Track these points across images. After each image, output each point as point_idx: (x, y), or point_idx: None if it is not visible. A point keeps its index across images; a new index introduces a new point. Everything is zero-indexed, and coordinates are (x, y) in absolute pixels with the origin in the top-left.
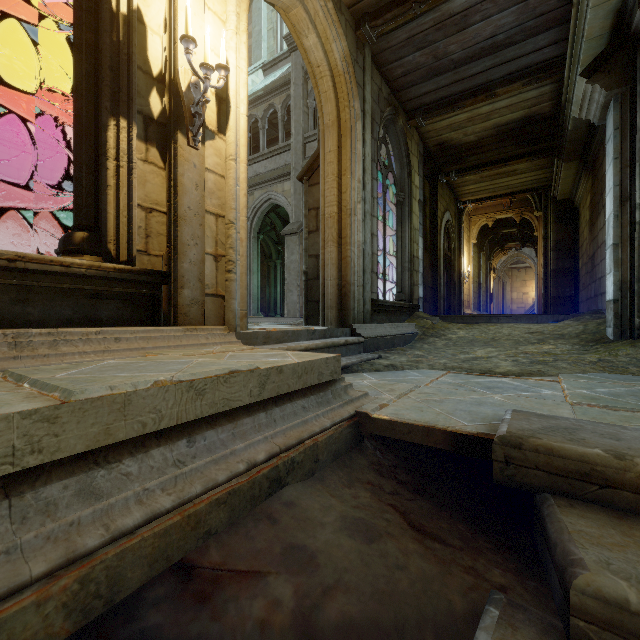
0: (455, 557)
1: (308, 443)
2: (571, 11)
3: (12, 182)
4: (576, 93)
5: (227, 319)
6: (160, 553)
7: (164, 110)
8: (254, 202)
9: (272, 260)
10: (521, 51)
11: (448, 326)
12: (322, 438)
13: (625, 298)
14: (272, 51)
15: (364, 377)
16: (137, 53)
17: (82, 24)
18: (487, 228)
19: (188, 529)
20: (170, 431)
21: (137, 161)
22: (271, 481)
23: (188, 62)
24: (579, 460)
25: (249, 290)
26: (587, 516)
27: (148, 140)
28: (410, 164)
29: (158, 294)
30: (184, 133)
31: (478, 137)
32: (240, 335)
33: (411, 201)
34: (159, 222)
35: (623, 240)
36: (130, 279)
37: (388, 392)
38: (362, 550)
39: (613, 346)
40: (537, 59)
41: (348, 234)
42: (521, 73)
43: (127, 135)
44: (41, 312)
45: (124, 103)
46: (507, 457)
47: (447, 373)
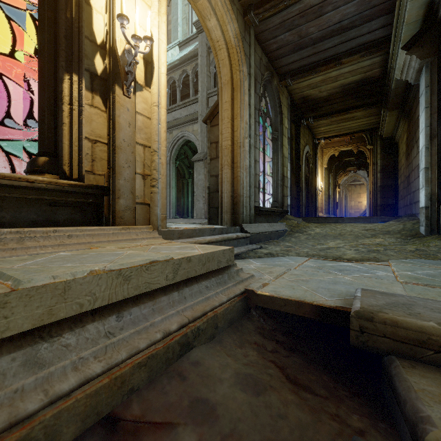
0: (323, 405)
1: (210, 314)
2: (395, 4)
3: (2, 124)
4: (399, 61)
5: (152, 221)
6: (91, 410)
7: (105, 69)
8: (173, 138)
9: (185, 179)
10: (360, 32)
11: (308, 225)
12: (220, 310)
13: (433, 206)
14: (185, 33)
15: (250, 262)
16: (85, 27)
17: (44, 5)
18: (334, 157)
19: (115, 388)
20: (103, 309)
21: (85, 105)
22: (182, 345)
23: (123, 34)
24: (418, 331)
25: (169, 200)
26: (427, 376)
27: (93, 90)
28: (282, 112)
29: (101, 203)
30: (120, 86)
31: (329, 93)
32: (161, 232)
33: (282, 138)
34: (102, 150)
35: (432, 165)
36: (80, 192)
37: (268, 274)
38: (252, 402)
39: (425, 239)
40: (371, 38)
41: (238, 160)
42: (359, 48)
43: (78, 86)
44: (12, 216)
45: (75, 63)
46: (361, 327)
47: (309, 259)
